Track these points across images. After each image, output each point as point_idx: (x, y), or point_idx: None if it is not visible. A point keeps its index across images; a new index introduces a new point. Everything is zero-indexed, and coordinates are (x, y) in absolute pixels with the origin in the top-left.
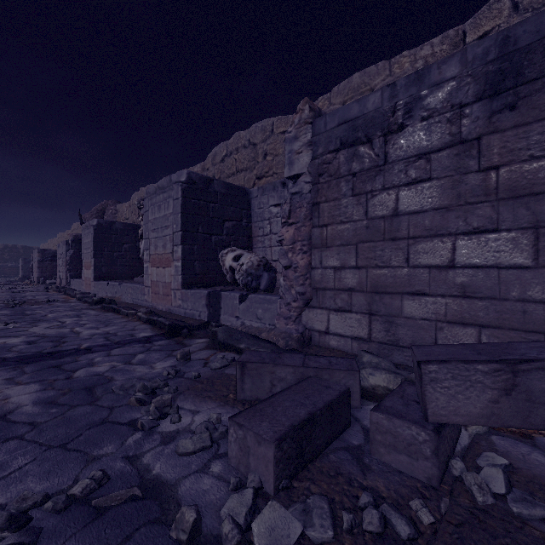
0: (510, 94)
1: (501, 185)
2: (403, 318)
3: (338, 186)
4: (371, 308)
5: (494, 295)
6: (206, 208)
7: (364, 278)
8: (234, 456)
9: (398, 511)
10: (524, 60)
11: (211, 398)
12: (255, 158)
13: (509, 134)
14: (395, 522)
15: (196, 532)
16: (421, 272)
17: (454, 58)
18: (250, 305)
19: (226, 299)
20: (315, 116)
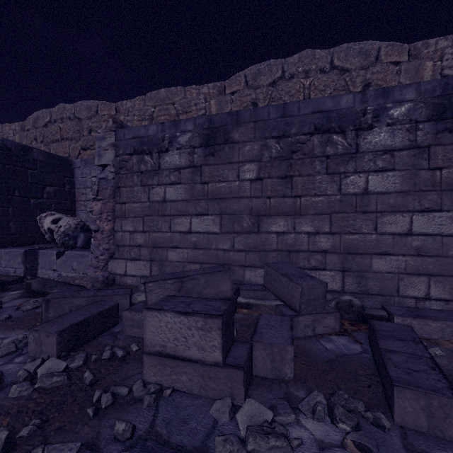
0: (212, 148)
1: (209, 192)
2: (168, 261)
3: (132, 178)
4: (152, 257)
5: (206, 247)
6: (24, 173)
7: (147, 238)
8: (33, 350)
9: (122, 349)
10: (217, 133)
11: (20, 328)
12: (80, 131)
13: (212, 167)
14: (118, 352)
15: (0, 381)
16: (177, 235)
17: (191, 120)
18: (67, 259)
19: (43, 256)
20: (118, 126)
